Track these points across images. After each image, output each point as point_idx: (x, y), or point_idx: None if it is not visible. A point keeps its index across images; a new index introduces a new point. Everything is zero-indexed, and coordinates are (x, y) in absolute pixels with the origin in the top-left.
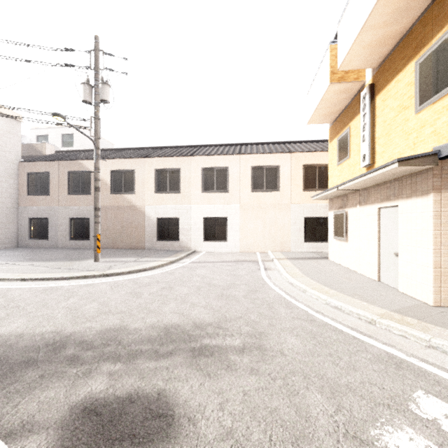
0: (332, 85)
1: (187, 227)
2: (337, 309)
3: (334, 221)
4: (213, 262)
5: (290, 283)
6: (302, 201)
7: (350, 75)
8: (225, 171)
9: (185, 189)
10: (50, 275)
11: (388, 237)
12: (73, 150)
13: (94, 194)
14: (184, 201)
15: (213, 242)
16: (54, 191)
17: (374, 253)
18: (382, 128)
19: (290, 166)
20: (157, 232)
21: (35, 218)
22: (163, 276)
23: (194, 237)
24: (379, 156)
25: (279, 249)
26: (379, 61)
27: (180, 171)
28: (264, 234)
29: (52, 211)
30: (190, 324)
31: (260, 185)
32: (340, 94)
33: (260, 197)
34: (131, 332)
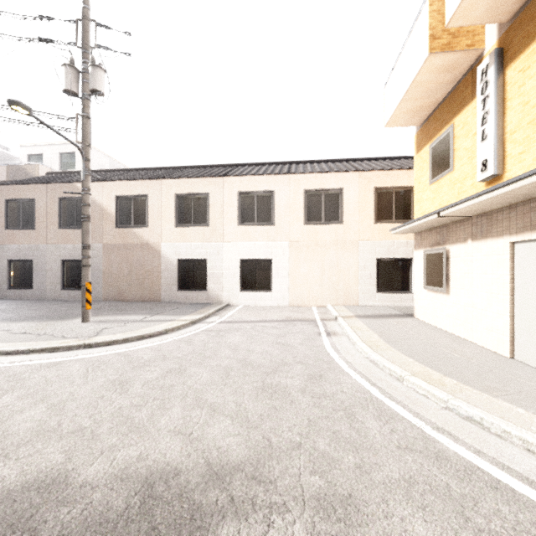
0: (432, 56)
1: (218, 272)
2: (472, 421)
3: (425, 264)
4: (253, 322)
5: (371, 361)
6: (374, 237)
7: (460, 40)
8: (269, 197)
9: (216, 221)
10: (1, 346)
11: (531, 289)
12: (69, 172)
13: (82, 225)
14: (214, 238)
15: (253, 292)
16: (40, 224)
17: (503, 314)
18: (520, 115)
19: (357, 190)
20: (178, 279)
21: (16, 260)
22: (176, 346)
23: (228, 286)
24: (514, 160)
25: (342, 302)
26: (516, 7)
27: (208, 196)
28: (322, 282)
29: (38, 250)
30: (200, 467)
31: (317, 215)
32: (441, 73)
33: (316, 231)
34: (73, 496)
